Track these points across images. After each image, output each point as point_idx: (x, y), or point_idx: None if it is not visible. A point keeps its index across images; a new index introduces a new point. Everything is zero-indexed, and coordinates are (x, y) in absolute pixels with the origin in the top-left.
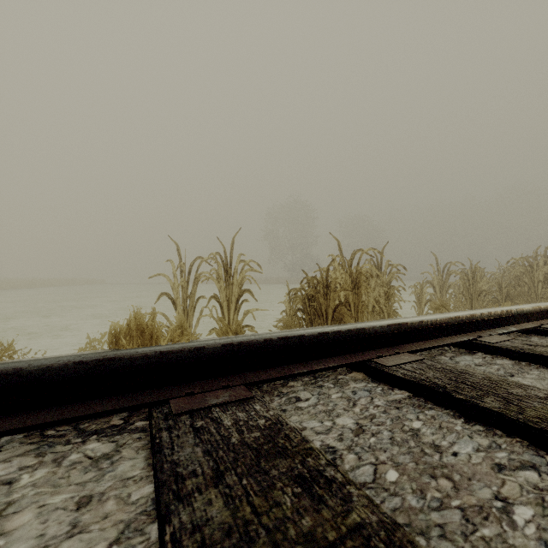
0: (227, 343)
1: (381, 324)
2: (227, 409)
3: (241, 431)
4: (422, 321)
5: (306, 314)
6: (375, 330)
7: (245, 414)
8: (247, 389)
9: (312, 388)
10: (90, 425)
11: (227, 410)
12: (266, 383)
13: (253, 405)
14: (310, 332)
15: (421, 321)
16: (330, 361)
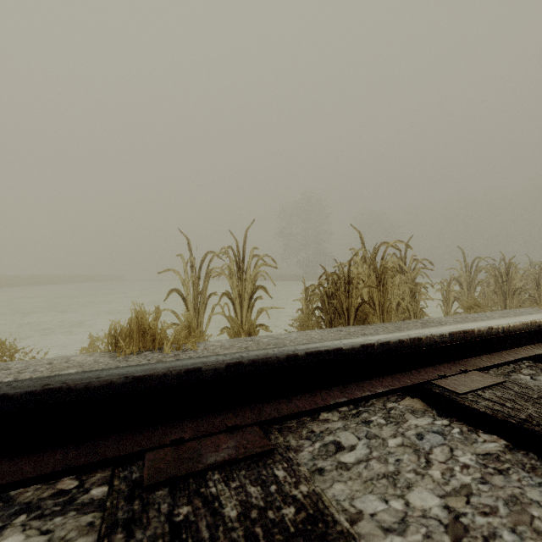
0: (234, 362)
1: (441, 333)
2: (231, 476)
3: (253, 537)
4: (492, 327)
5: (325, 313)
6: (434, 340)
7: (260, 491)
8: (263, 431)
9: (354, 425)
10: (24, 490)
11: (231, 478)
12: (290, 419)
13: (273, 468)
14: (349, 344)
15: (491, 328)
16: (376, 384)
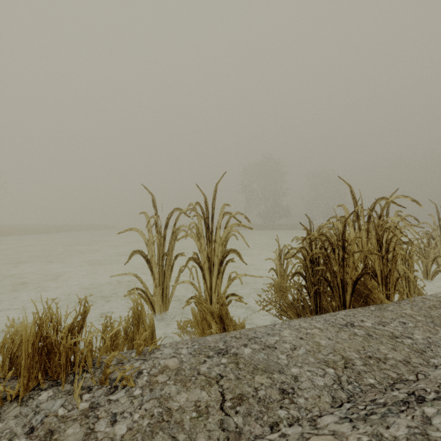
0: None
1: None
2: None
3: None
4: None
5: (309, 281)
6: None
7: None
8: None
9: None
10: None
11: None
12: None
13: None
14: None
15: None
16: None
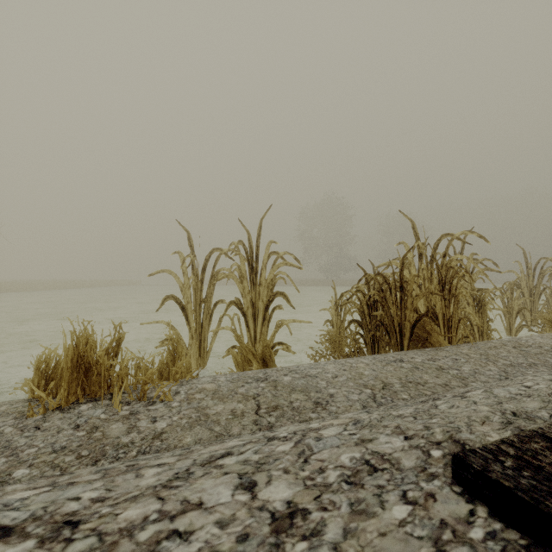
0: None
1: None
2: None
3: None
4: None
5: (366, 328)
6: None
7: None
8: None
9: None
10: None
11: None
12: None
13: None
14: None
15: None
16: None
